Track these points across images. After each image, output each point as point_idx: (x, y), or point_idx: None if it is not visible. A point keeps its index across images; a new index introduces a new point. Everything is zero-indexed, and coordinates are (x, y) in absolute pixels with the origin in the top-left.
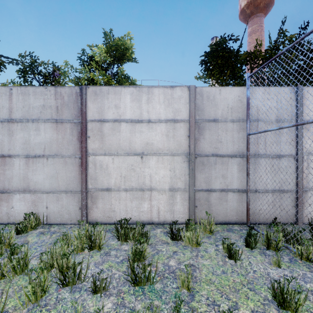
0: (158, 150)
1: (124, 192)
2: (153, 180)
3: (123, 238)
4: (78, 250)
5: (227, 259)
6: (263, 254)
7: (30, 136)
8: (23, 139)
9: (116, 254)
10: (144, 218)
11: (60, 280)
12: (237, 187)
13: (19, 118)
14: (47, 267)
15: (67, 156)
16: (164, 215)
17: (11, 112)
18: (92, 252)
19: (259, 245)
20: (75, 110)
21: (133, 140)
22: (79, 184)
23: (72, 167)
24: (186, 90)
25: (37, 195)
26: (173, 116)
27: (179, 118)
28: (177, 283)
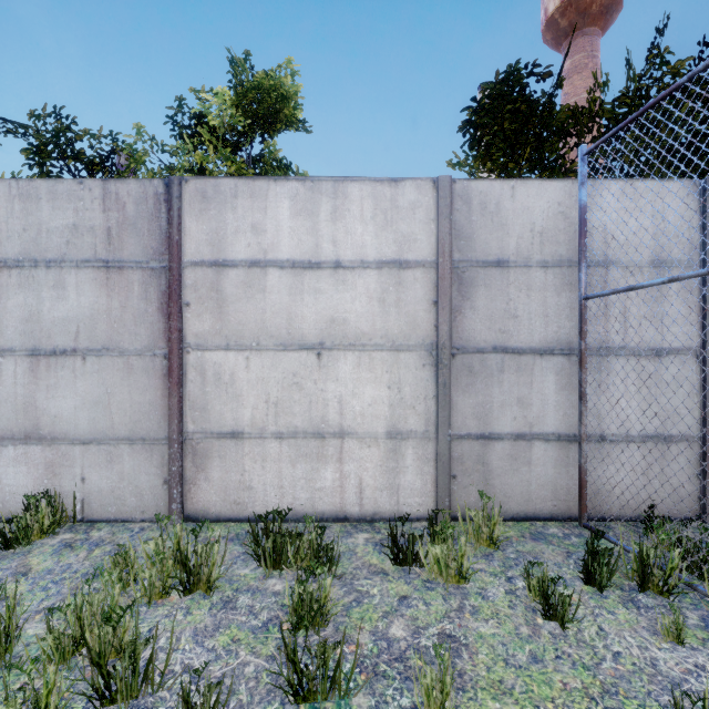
0: (360, 338)
1: (276, 442)
2: (347, 411)
3: (271, 560)
4: (152, 593)
5: (541, 619)
6: (632, 603)
7: (42, 303)
8: (23, 309)
9: (251, 605)
10: (325, 507)
11: (94, 688)
12: (556, 429)
13: (15, 258)
14: (64, 647)
15: (133, 353)
16: (375, 498)
17: None
18: (189, 598)
19: (618, 579)
20: (154, 237)
21: (297, 311)
22: (164, 421)
23: (146, 380)
24: (429, 189)
25: (60, 449)
26: (397, 252)
27: (412, 258)
28: (412, 694)
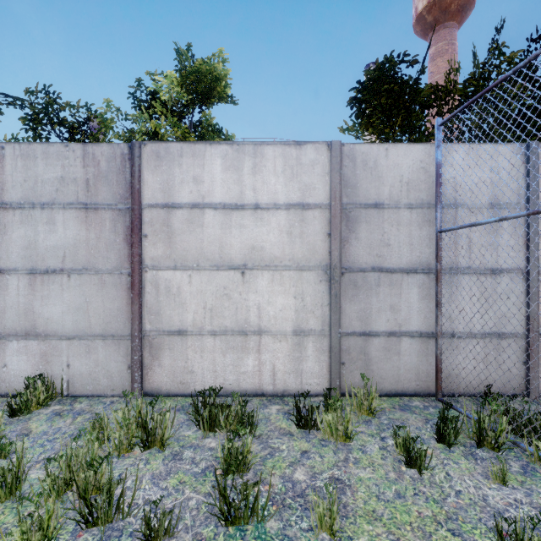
0: (273, 261)
1: (211, 338)
2: (263, 315)
3: (207, 425)
4: (121, 448)
5: (404, 467)
6: (472, 456)
7: (38, 235)
8: (24, 239)
9: (193, 457)
10: (247, 386)
11: (81, 515)
12: (419, 328)
13: (18, 201)
14: (59, 486)
15: (105, 272)
16: (284, 379)
17: (2, 191)
18: (148, 452)
19: (462, 439)
20: (120, 186)
21: (227, 241)
22: (129, 322)
23: (115, 292)
24: (325, 150)
25: (51, 343)
26: (300, 197)
27: (312, 201)
28: (309, 520)
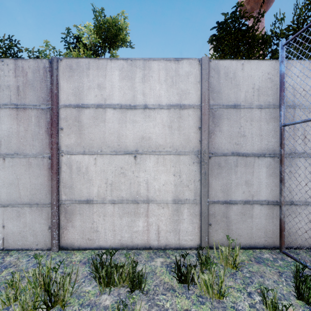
0: (158, 147)
1: (111, 206)
2: (150, 188)
3: (104, 282)
4: (26, 310)
5: None
6: None
7: None
8: None
9: None
10: (138, 241)
11: None
12: (267, 198)
13: None
14: None
15: (31, 156)
16: (166, 236)
17: None
18: None
19: None
20: (43, 91)
21: (123, 133)
22: (49, 194)
23: (39, 171)
24: (196, 64)
25: None
26: (178, 99)
27: (187, 103)
28: None
